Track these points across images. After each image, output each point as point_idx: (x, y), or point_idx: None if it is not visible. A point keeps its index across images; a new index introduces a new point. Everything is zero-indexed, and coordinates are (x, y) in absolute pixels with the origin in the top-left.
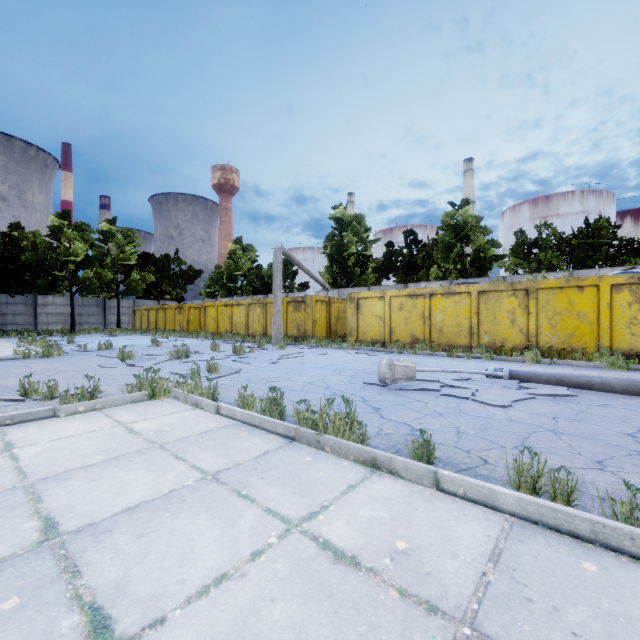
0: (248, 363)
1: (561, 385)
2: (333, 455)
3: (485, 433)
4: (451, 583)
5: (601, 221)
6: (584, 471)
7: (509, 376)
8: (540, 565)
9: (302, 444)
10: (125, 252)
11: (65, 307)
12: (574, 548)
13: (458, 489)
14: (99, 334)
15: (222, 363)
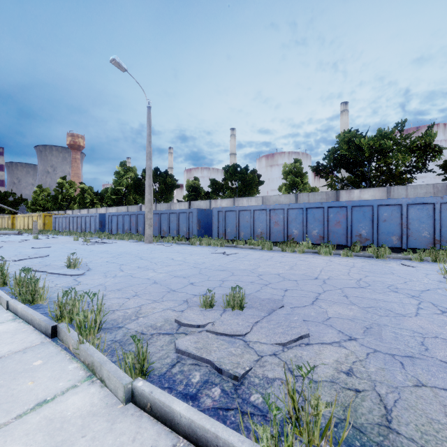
0: None
1: None
2: None
3: None
4: None
5: None
6: None
7: None
8: None
9: None
10: None
11: None
12: None
13: None
14: None
15: None
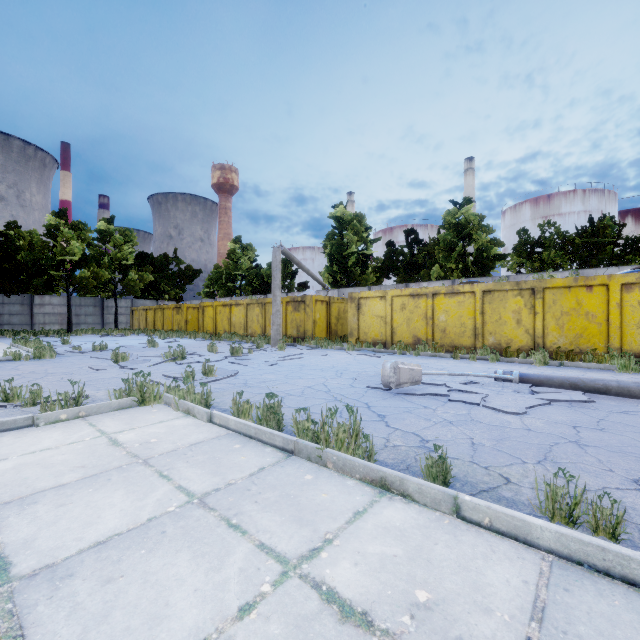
0: (246, 365)
1: (575, 389)
2: (336, 472)
3: (502, 445)
4: None
5: (605, 220)
6: (621, 493)
7: (519, 379)
8: (596, 626)
9: (302, 459)
10: (123, 251)
11: (62, 307)
12: (632, 600)
13: (483, 518)
14: (96, 334)
15: (219, 365)
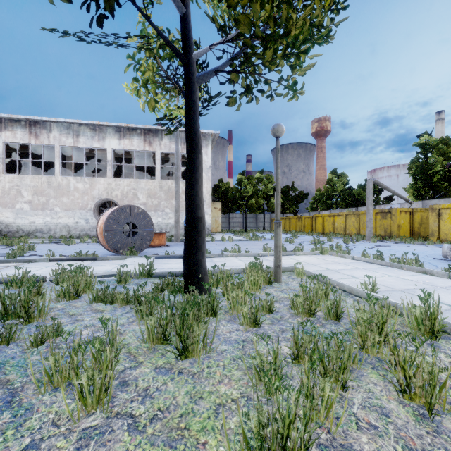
0: (354, 247)
1: None
2: (407, 271)
3: None
4: (439, 285)
5: None
6: None
7: None
8: None
9: (393, 268)
10: (267, 188)
11: (240, 219)
12: None
13: None
14: (258, 232)
15: None
